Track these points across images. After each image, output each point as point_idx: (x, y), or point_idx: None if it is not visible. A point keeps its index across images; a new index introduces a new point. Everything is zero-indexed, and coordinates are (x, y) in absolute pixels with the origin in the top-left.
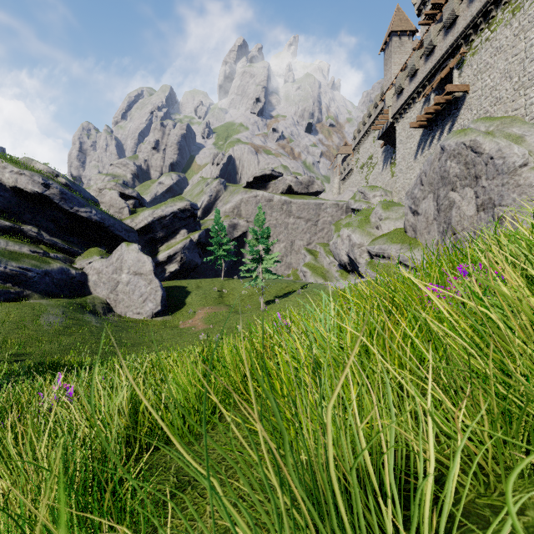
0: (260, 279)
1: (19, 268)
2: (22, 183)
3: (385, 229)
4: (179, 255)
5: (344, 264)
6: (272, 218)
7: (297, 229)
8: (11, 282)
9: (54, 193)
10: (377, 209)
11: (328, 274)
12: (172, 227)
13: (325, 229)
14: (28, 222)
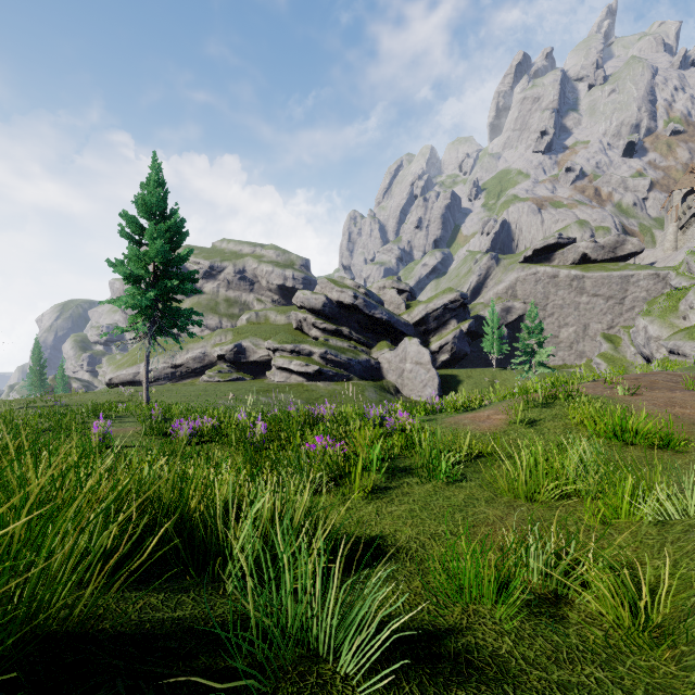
0: (532, 372)
1: (346, 359)
2: (342, 298)
3: (693, 320)
4: (450, 345)
5: (646, 358)
6: (557, 297)
7: (592, 310)
8: (343, 368)
9: (360, 303)
10: (689, 294)
11: (631, 367)
12: (442, 318)
13: (636, 308)
14: (344, 324)
